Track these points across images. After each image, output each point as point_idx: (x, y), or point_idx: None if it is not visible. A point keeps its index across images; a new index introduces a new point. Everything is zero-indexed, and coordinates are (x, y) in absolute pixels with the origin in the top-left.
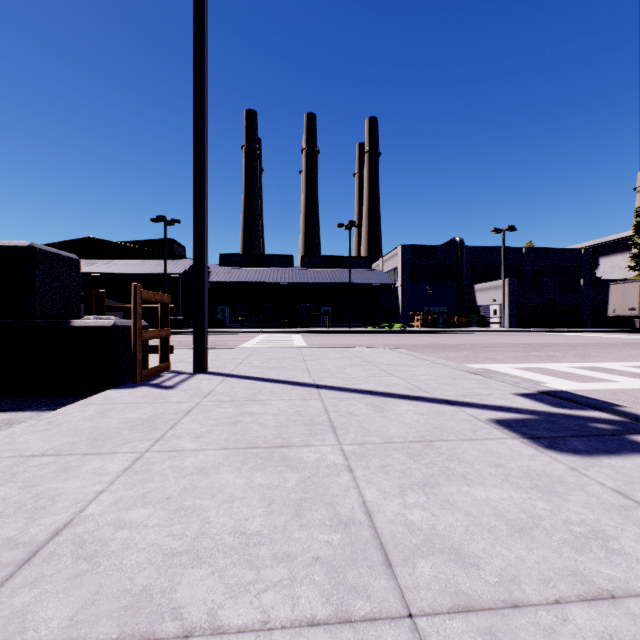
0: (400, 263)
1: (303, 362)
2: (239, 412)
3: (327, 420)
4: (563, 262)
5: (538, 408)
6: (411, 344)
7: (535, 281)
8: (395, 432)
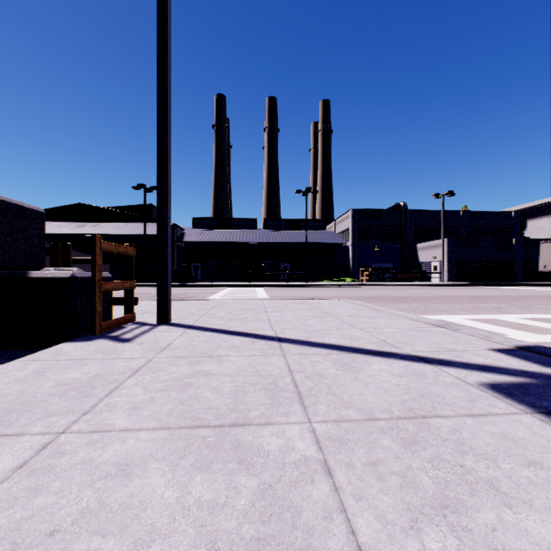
0: (351, 225)
1: (265, 313)
2: (192, 372)
3: (291, 383)
4: (496, 224)
5: (528, 368)
6: (363, 296)
7: (472, 240)
8: (375, 402)
